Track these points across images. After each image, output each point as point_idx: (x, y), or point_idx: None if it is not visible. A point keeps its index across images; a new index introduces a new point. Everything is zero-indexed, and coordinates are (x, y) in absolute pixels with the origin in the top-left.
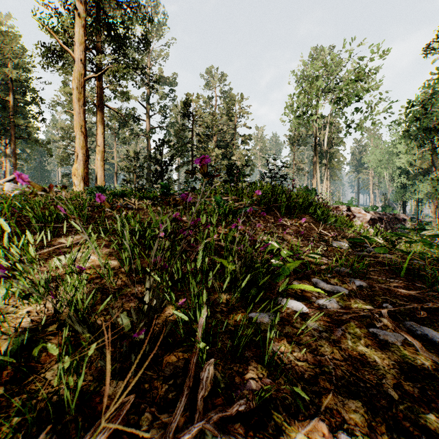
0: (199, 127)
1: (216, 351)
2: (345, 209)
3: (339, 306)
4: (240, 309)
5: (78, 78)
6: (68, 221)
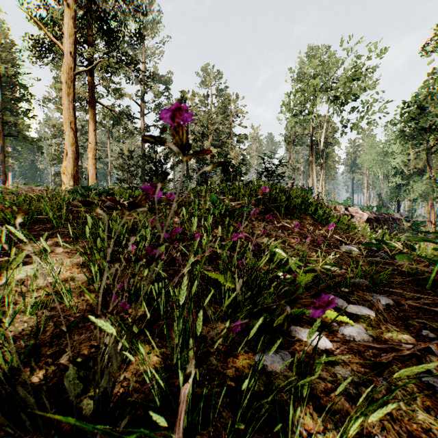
0: (194, 126)
1: (208, 436)
2: (343, 209)
3: (370, 338)
4: (242, 347)
5: (67, 72)
6: (43, 223)
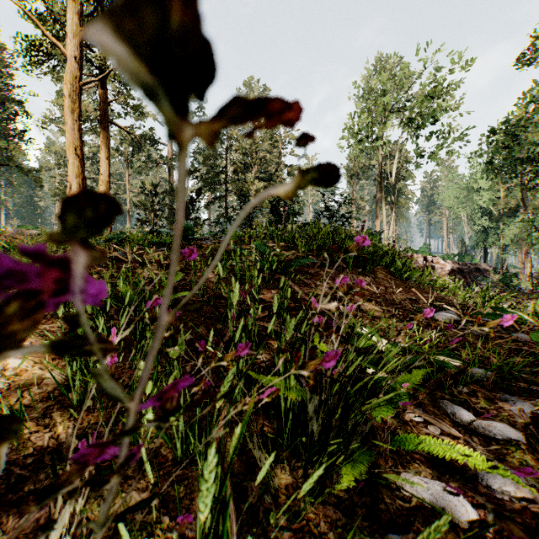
0: (235, 155)
1: None
2: (421, 258)
3: (536, 495)
4: (324, 533)
5: (71, 82)
6: None
